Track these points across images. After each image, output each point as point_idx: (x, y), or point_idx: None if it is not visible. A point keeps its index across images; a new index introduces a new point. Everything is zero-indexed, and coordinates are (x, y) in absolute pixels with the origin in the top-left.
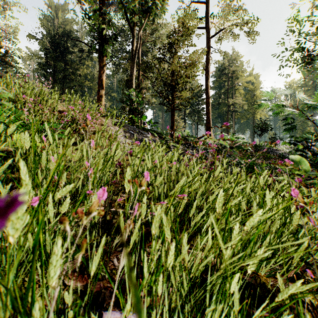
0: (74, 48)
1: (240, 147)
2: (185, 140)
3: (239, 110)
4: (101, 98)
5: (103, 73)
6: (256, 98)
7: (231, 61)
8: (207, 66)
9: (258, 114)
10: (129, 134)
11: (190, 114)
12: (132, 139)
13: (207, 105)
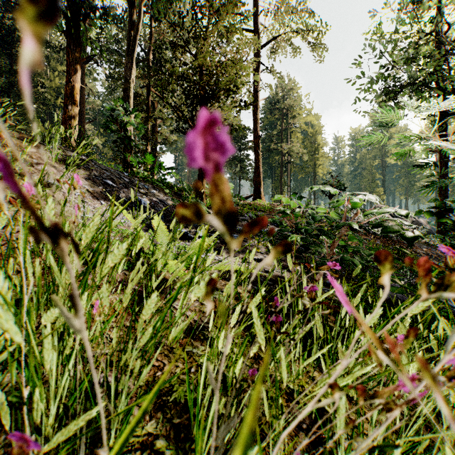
0: None
1: (392, 230)
2: None
3: (297, 160)
4: (70, 120)
5: (75, 76)
6: (317, 146)
7: (286, 92)
8: (256, 89)
9: (319, 167)
10: (102, 186)
11: (229, 162)
12: (106, 199)
13: (257, 149)
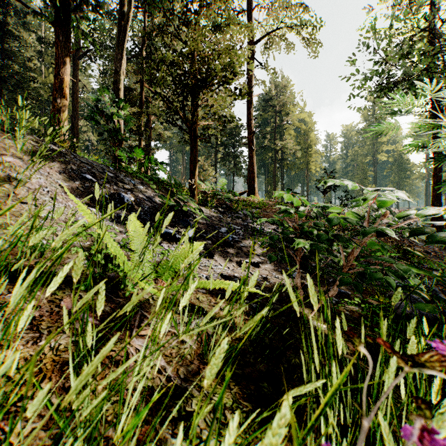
0: (28, 36)
1: (442, 239)
2: (217, 198)
3: (290, 157)
4: (59, 114)
5: (65, 68)
6: (310, 142)
7: (279, 89)
8: (250, 85)
9: (312, 164)
10: (79, 181)
11: (223, 159)
12: (82, 195)
13: (250, 145)
